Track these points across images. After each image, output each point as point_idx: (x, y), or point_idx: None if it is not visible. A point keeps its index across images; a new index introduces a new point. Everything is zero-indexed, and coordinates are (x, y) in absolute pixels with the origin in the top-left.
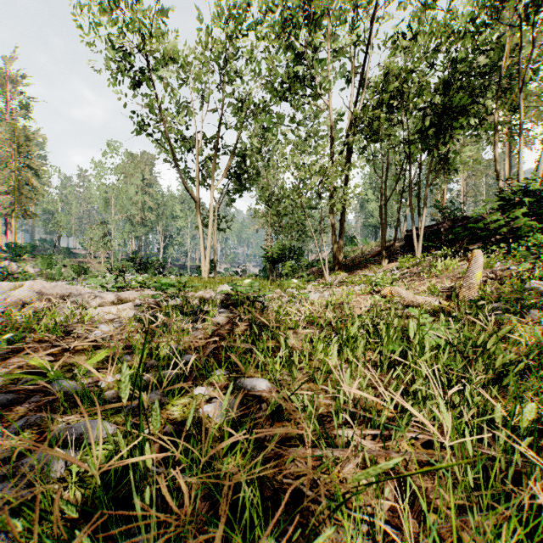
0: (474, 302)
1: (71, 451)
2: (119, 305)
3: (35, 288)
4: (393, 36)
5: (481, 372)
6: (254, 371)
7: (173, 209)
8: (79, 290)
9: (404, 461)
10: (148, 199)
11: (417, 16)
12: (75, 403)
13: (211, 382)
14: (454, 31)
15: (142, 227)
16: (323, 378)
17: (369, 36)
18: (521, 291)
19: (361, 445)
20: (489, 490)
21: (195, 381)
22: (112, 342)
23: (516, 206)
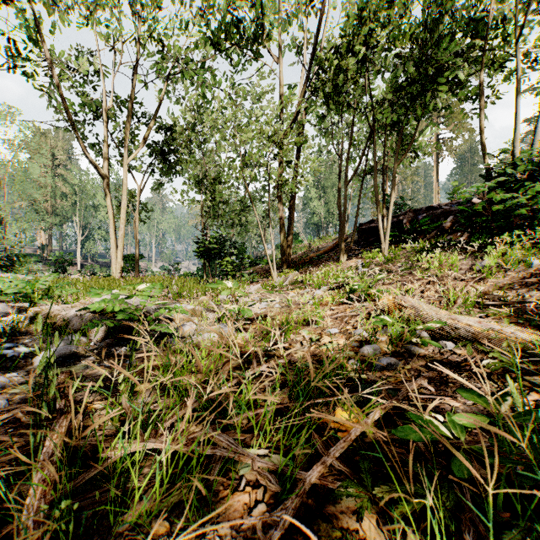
0: None
1: None
2: None
3: None
4: None
5: None
6: None
7: (94, 197)
8: None
9: None
10: (60, 183)
11: None
12: None
13: None
14: None
15: (53, 217)
16: None
17: None
18: None
19: None
20: None
21: None
22: None
23: (527, 182)
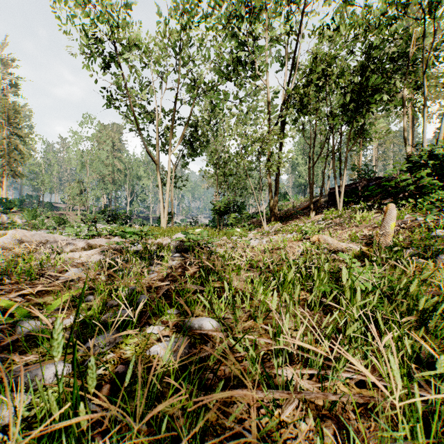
0: (391, 248)
1: (16, 400)
2: (88, 251)
3: (17, 236)
4: (319, 28)
5: (406, 314)
6: (201, 310)
7: (138, 171)
8: (56, 238)
9: (340, 401)
10: (117, 162)
11: (338, 12)
12: (37, 342)
13: (163, 321)
14: (370, 23)
15: (113, 185)
16: (263, 317)
17: (299, 27)
18: (428, 238)
19: (299, 386)
20: (430, 441)
21: (149, 320)
22: (79, 283)
23: (421, 168)
